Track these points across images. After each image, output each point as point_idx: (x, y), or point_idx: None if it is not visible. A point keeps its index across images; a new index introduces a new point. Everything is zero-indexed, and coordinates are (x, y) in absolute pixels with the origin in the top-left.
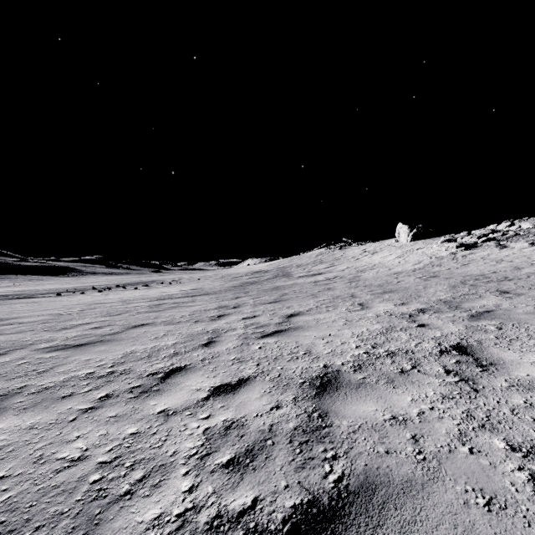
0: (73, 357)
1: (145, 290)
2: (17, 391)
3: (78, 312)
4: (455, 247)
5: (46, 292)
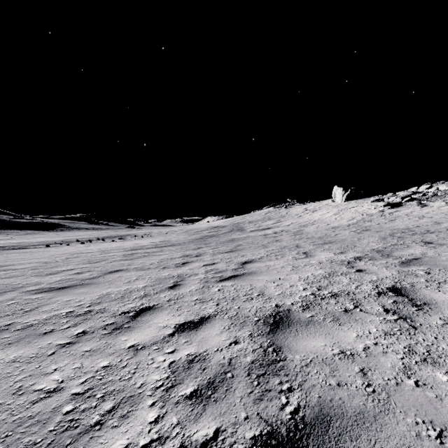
0: (56, 298)
1: (121, 242)
2: (4, 328)
3: (63, 260)
4: (382, 205)
5: (37, 244)
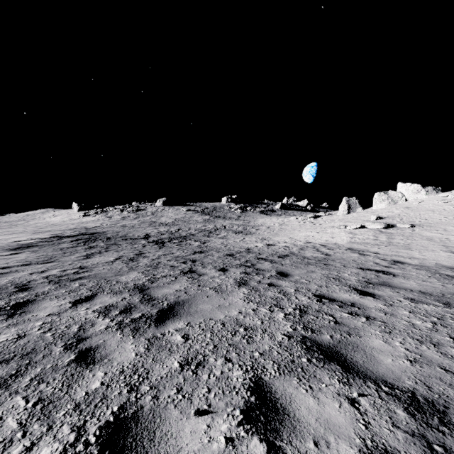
0: None
1: None
2: None
3: None
4: (82, 215)
5: None
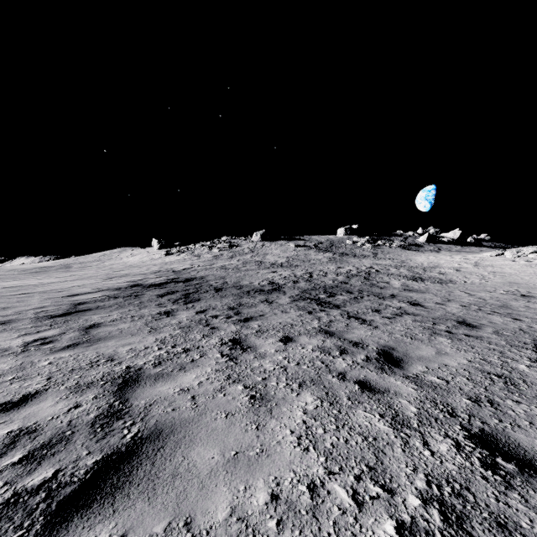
0: None
1: None
2: None
3: None
4: (164, 254)
5: None
